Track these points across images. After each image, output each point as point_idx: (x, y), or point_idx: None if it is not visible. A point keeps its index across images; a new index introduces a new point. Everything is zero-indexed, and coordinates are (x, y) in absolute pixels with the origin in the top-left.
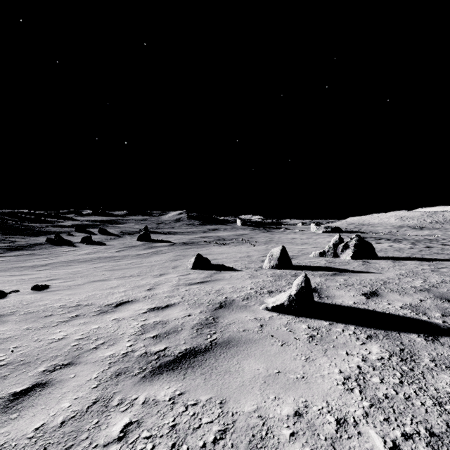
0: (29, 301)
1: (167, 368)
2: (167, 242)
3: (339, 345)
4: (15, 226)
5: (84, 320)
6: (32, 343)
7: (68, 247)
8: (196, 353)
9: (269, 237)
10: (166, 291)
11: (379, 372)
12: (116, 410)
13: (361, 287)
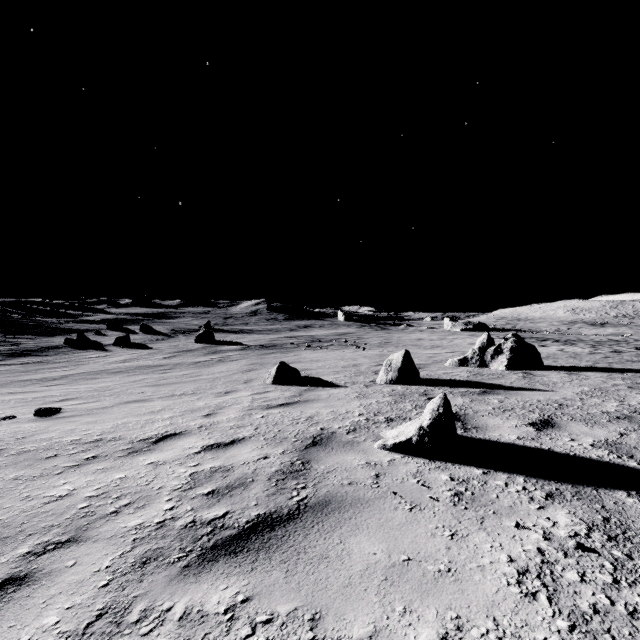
0: (27, 434)
1: (226, 551)
2: (238, 345)
3: (503, 510)
4: (21, 322)
5: (105, 464)
6: (18, 503)
7: (96, 352)
8: (274, 522)
9: (385, 337)
10: (232, 418)
11: (575, 560)
12: (134, 631)
13: (525, 413)
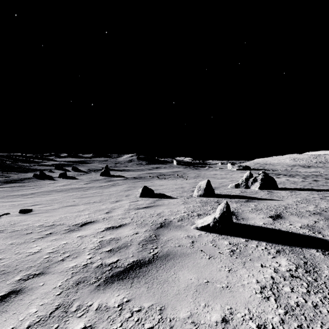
0: (16, 222)
1: (118, 278)
2: (122, 177)
3: (254, 258)
4: (11, 165)
5: (56, 237)
6: (13, 256)
7: (49, 181)
8: (141, 264)
9: (197, 173)
10: (120, 214)
11: (289, 282)
12: (74, 315)
13: (268, 211)
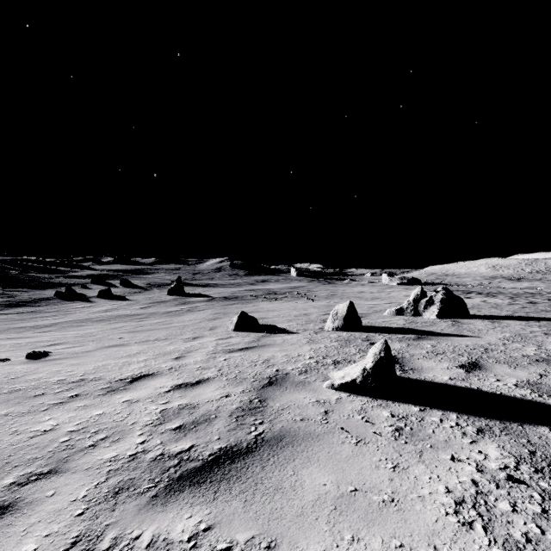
0: (19, 375)
1: (191, 482)
2: (205, 297)
3: (439, 444)
4: (18, 277)
5: (85, 402)
6: (7, 437)
7: (82, 303)
8: (234, 455)
9: (331, 290)
10: (199, 360)
11: (506, 491)
12: None
13: (455, 357)
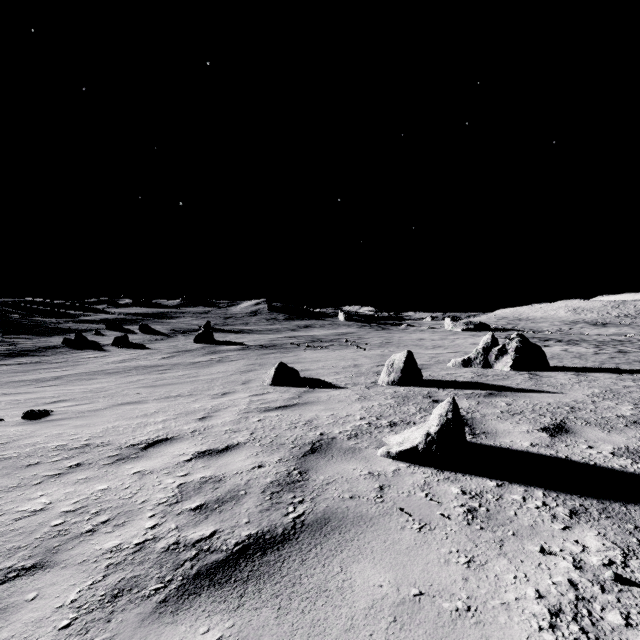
0: (11, 439)
1: (210, 581)
2: (237, 345)
3: (523, 531)
4: (20, 322)
5: (88, 473)
6: None
7: (94, 352)
8: (266, 545)
9: (385, 337)
10: (228, 421)
11: (615, 597)
12: None
13: (536, 417)
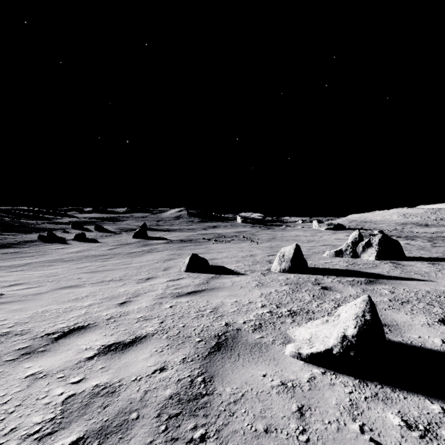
0: None
1: None
2: (164, 240)
3: None
4: (9, 223)
5: None
6: None
7: (59, 245)
8: None
9: (271, 234)
10: (143, 307)
11: None
12: None
13: (426, 307)
